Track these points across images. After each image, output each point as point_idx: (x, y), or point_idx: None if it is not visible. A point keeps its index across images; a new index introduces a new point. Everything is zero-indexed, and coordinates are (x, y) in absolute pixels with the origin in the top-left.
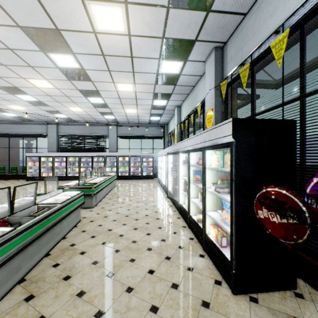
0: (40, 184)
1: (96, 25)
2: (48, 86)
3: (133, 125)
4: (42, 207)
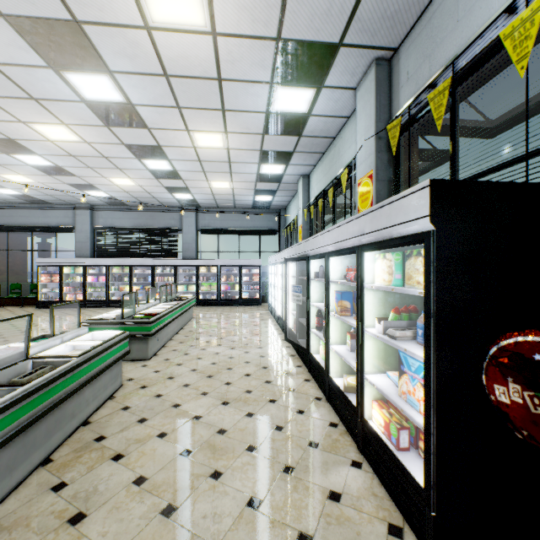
0: (61, 314)
1: (149, 12)
2: (69, 138)
3: (226, 211)
4: (41, 364)
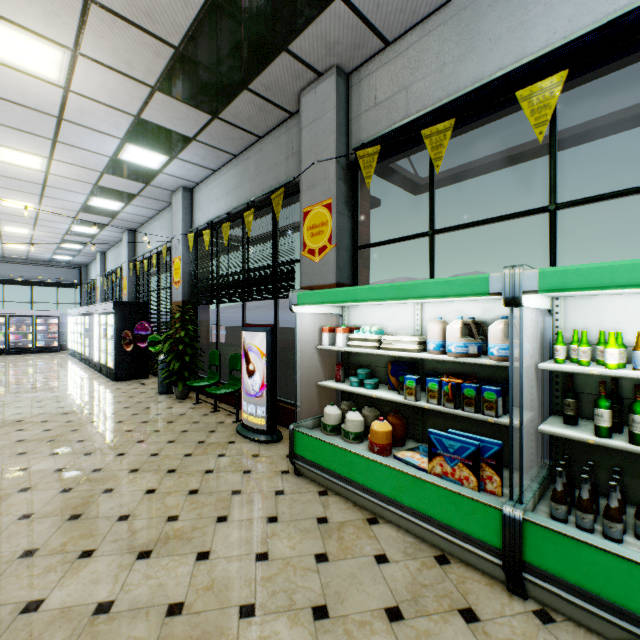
0: None
1: (1, 203)
2: None
3: (15, 262)
4: None
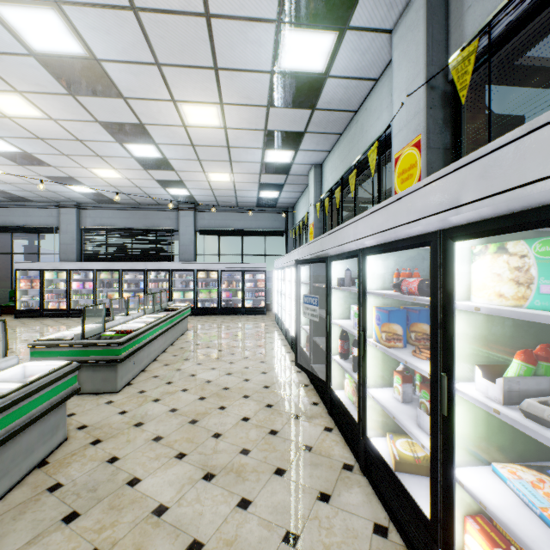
0: (39, 325)
1: None
2: (30, 113)
3: (227, 210)
4: None
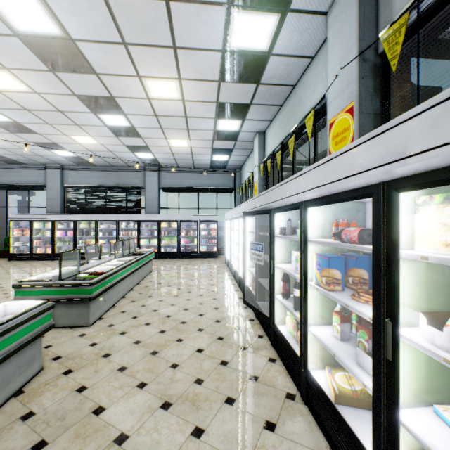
0: (28, 266)
1: None
2: (17, 87)
3: (186, 171)
4: None
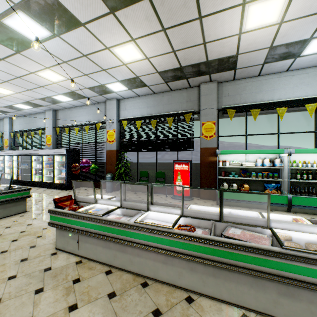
0: None
1: None
2: None
3: None
4: None
